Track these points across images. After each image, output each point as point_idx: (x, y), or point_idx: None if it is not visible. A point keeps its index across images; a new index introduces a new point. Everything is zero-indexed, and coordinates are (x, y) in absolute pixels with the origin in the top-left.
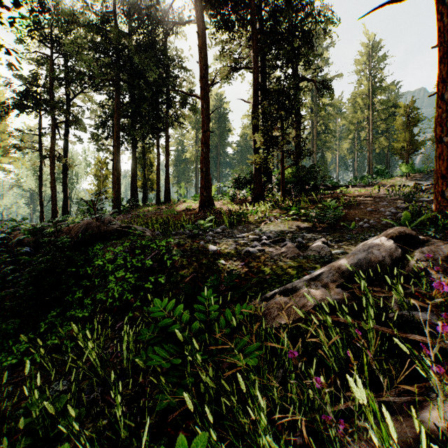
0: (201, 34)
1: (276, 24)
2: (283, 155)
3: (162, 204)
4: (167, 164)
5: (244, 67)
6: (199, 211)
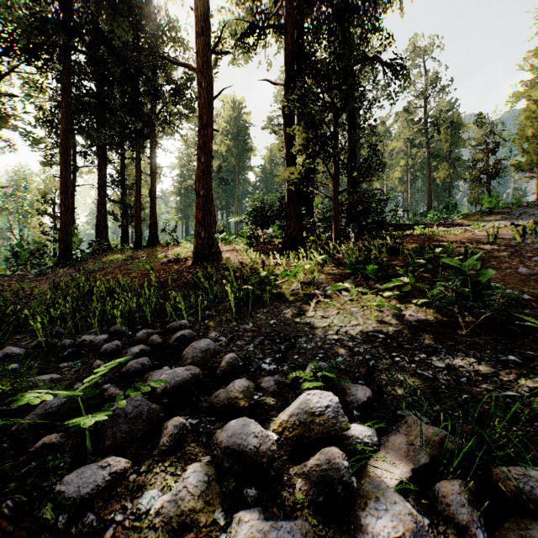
0: None
1: None
2: (336, 170)
3: (144, 248)
4: (153, 187)
5: (271, 25)
6: (192, 265)
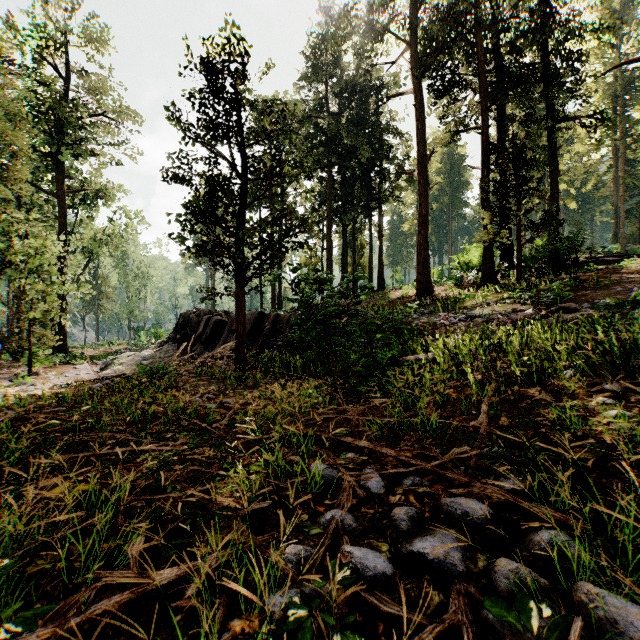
0: (418, 105)
1: (514, 66)
2: (518, 229)
3: (375, 292)
4: (381, 246)
5: (471, 128)
6: (415, 299)
